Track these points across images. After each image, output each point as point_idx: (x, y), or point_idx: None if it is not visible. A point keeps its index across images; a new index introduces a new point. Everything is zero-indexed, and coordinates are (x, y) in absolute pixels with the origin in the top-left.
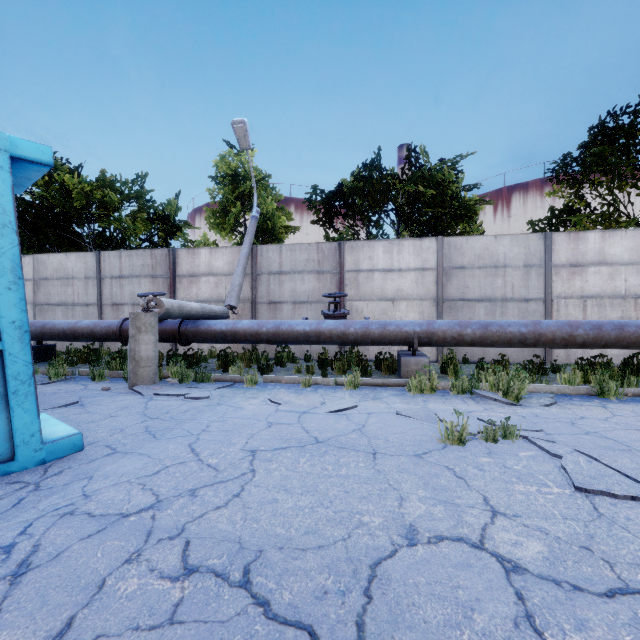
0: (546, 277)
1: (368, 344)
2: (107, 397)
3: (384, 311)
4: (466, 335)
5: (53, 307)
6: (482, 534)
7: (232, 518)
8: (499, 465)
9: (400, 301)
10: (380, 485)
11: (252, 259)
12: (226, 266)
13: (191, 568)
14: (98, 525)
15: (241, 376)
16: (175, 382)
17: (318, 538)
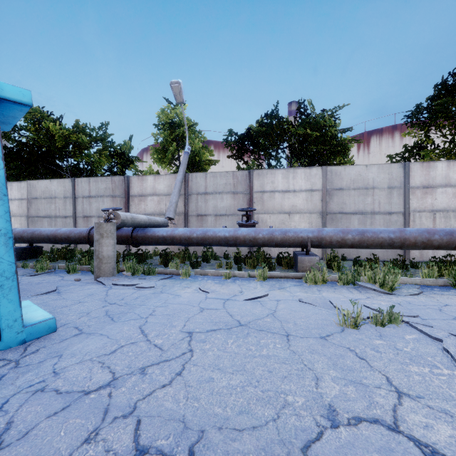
0: (405, 196)
1: (272, 246)
2: (78, 286)
3: (282, 221)
4: (347, 239)
5: (41, 219)
6: (394, 416)
7: (176, 396)
8: (391, 347)
9: (294, 214)
10: (297, 365)
11: (185, 183)
12: (166, 188)
13: (142, 449)
14: (63, 402)
15: (178, 270)
16: (129, 274)
17: (251, 418)
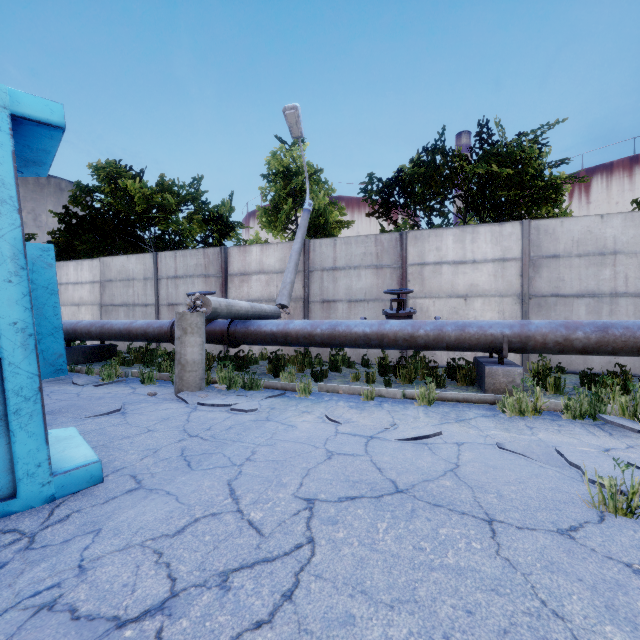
0: None
1: (441, 349)
2: (151, 404)
3: (454, 310)
4: (576, 340)
5: (116, 308)
6: None
7: None
8: None
9: (474, 298)
10: (524, 601)
11: (304, 255)
12: (277, 263)
13: None
14: None
15: (293, 384)
16: (222, 388)
17: None
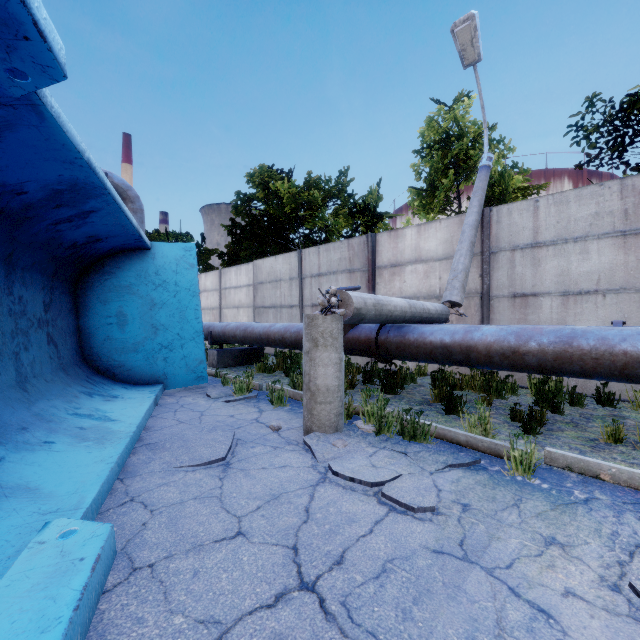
0: None
1: None
2: (267, 450)
3: None
4: None
5: (266, 310)
6: None
7: None
8: None
9: None
10: None
11: (482, 230)
12: (440, 247)
13: None
14: None
15: (490, 441)
16: (368, 430)
17: None
